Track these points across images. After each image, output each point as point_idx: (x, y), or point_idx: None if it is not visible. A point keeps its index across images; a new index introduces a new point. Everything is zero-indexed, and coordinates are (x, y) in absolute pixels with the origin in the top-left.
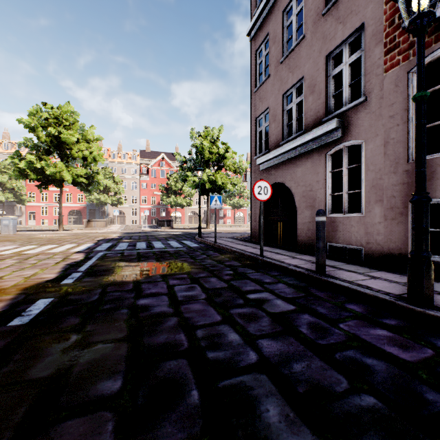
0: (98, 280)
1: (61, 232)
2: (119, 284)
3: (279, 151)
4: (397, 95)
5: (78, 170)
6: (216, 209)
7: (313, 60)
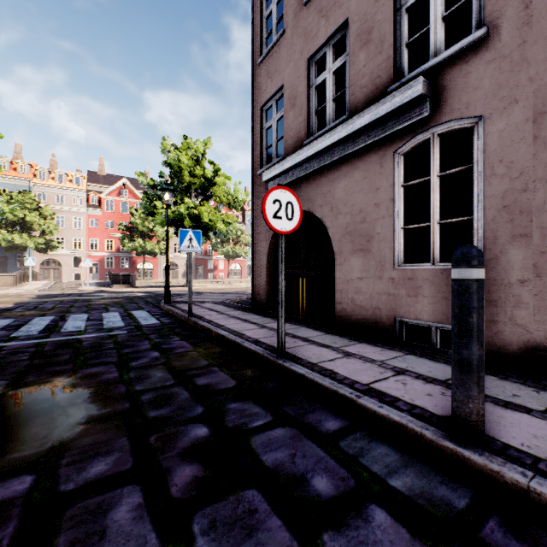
0: None
1: None
2: None
3: (303, 154)
4: None
5: None
6: (190, 254)
7: None
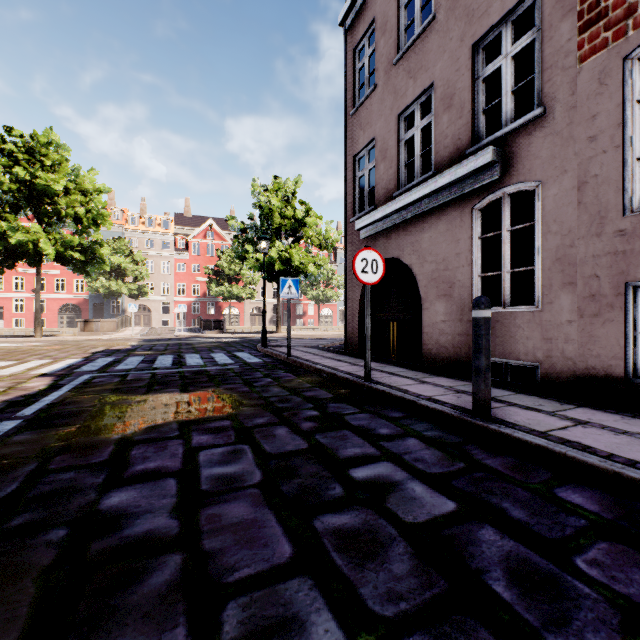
0: (45, 437)
1: (38, 339)
2: (84, 447)
3: (393, 206)
4: (603, 101)
5: (65, 238)
6: (289, 300)
7: (449, 55)
